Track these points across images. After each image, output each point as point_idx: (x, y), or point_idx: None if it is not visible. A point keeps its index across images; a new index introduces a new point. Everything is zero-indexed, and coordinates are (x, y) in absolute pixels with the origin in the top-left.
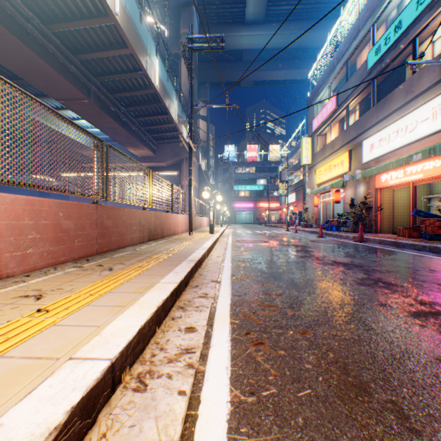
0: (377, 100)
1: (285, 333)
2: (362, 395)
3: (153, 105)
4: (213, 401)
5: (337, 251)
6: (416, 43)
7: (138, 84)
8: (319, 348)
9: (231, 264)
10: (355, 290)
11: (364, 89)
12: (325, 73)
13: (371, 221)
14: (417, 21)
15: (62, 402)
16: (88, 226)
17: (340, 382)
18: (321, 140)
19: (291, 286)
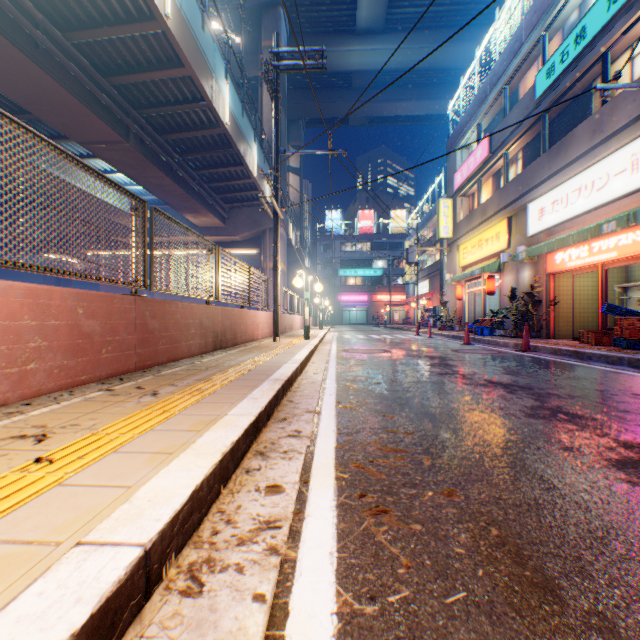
0: (550, 143)
1: (421, 495)
2: (550, 601)
3: (221, 151)
4: (310, 612)
5: (493, 365)
6: (607, 59)
7: (199, 120)
8: (475, 520)
9: (336, 385)
10: (523, 425)
11: (531, 127)
12: (473, 105)
13: (541, 321)
14: (609, 26)
15: (56, 626)
16: (122, 328)
17: (512, 578)
18: (467, 203)
19: (427, 419)
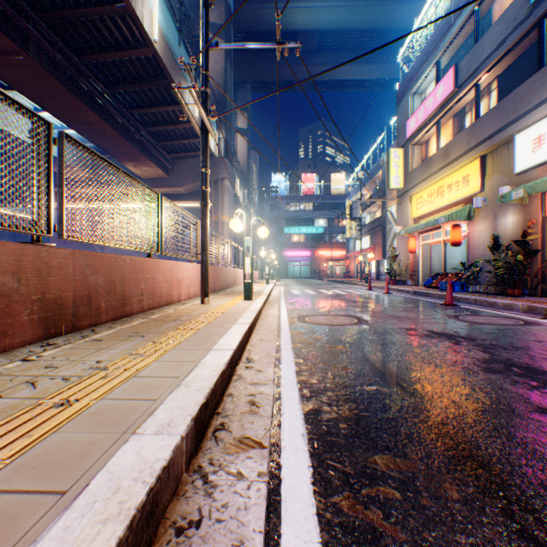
0: (546, 59)
1: None
2: None
3: (154, 82)
4: None
5: None
6: None
7: (122, 37)
8: None
9: None
10: None
11: (519, 42)
12: (431, 41)
13: (535, 275)
14: None
15: None
16: None
17: None
18: (420, 152)
19: None
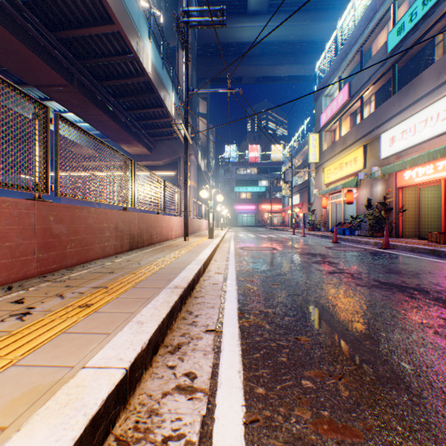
0: (398, 87)
1: None
2: None
3: (146, 95)
4: None
5: (369, 262)
6: None
7: (128, 70)
8: None
9: (237, 287)
10: None
11: (383, 75)
12: (335, 62)
13: (391, 224)
14: None
15: None
16: (15, 234)
17: None
18: (330, 137)
19: (350, 344)
